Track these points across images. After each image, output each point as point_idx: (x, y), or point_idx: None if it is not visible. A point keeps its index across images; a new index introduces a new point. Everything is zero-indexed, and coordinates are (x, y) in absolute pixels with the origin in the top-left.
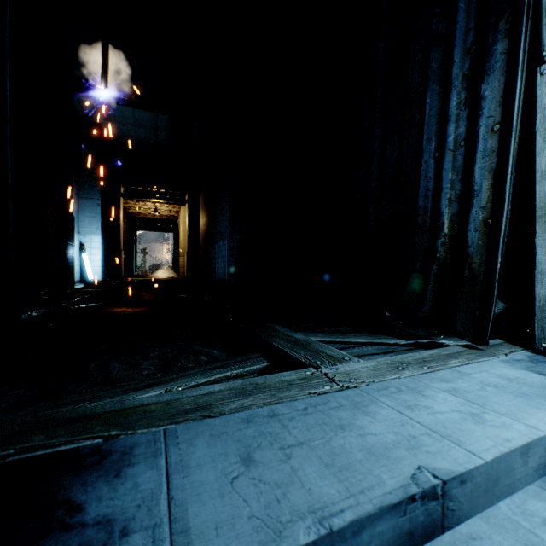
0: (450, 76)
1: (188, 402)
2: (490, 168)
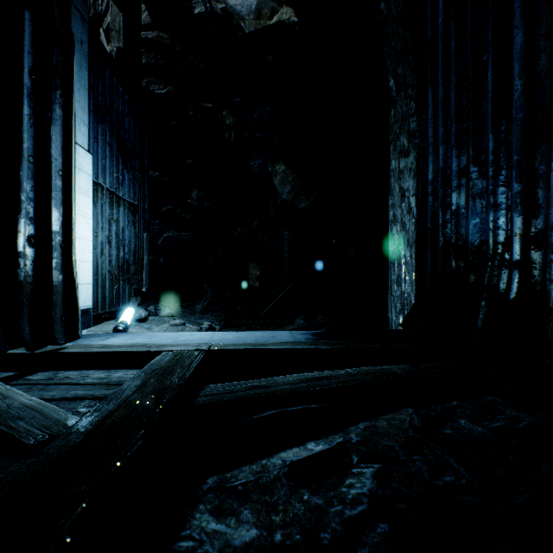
0: (23, 78)
1: (289, 344)
2: (61, 203)
